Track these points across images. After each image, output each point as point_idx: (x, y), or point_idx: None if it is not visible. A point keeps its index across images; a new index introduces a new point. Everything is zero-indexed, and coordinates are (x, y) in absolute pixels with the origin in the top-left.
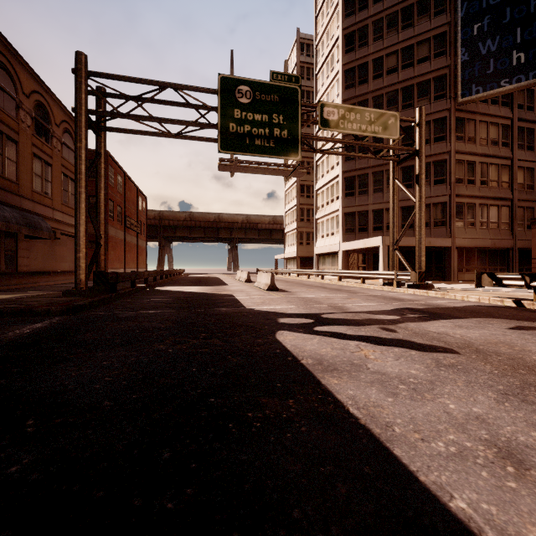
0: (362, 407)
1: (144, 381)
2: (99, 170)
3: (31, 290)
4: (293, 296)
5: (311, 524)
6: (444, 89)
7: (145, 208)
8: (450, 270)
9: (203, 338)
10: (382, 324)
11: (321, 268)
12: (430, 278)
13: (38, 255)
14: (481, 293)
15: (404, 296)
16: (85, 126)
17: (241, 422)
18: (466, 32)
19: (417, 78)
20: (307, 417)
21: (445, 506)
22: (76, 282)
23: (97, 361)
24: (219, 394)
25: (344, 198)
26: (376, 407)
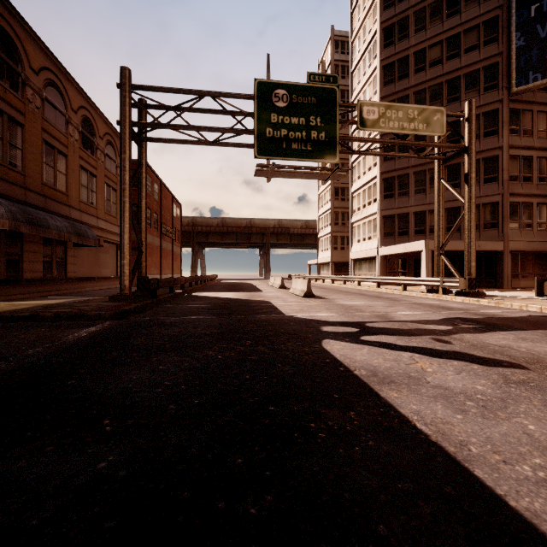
0: (429, 423)
1: (202, 386)
2: (140, 179)
3: (79, 295)
4: (331, 304)
5: (400, 542)
6: (495, 78)
7: (179, 214)
8: (502, 276)
9: (249, 345)
10: (434, 335)
11: (357, 274)
12: (479, 285)
13: (84, 261)
14: (543, 302)
15: (453, 304)
16: (129, 138)
17: (305, 432)
18: (521, 14)
19: (464, 68)
20: (373, 431)
21: (545, 535)
22: (121, 288)
23: (153, 365)
24: (277, 403)
25: (382, 200)
26: (445, 424)
